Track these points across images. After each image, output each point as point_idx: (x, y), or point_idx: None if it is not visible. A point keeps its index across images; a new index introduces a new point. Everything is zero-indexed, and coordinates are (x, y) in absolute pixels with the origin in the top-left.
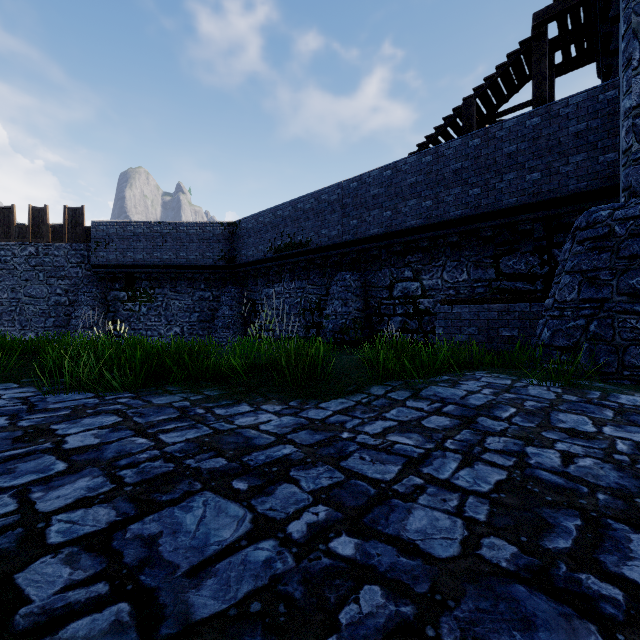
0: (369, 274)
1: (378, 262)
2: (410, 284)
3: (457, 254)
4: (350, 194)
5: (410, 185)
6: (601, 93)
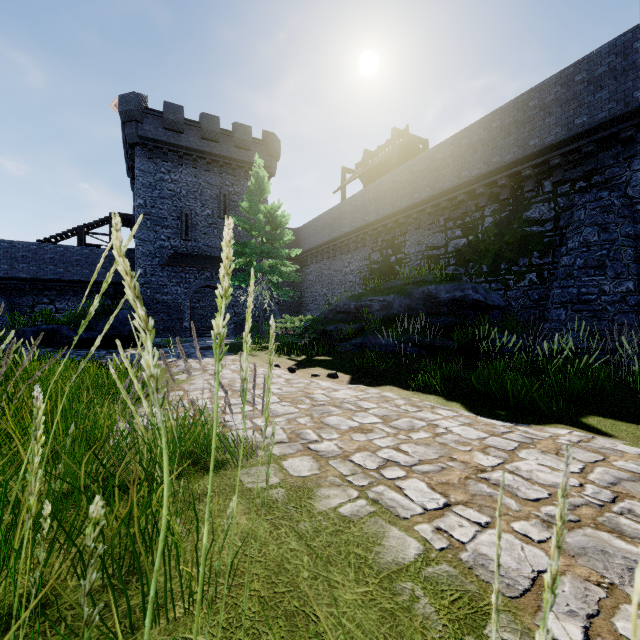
0: (15, 298)
1: (24, 292)
2: (48, 306)
3: (77, 295)
4: (1, 249)
5: (51, 258)
6: (132, 254)
